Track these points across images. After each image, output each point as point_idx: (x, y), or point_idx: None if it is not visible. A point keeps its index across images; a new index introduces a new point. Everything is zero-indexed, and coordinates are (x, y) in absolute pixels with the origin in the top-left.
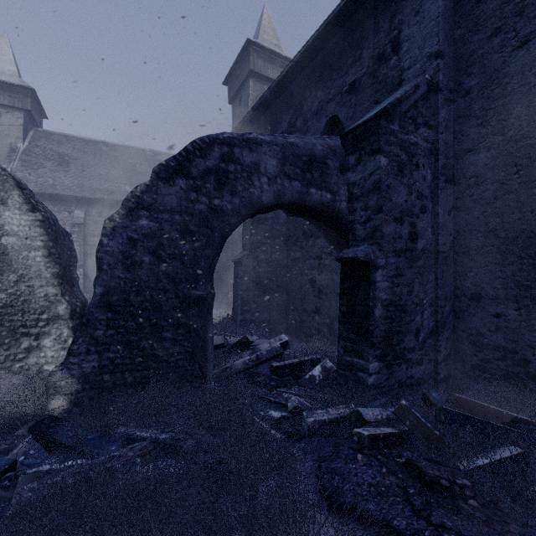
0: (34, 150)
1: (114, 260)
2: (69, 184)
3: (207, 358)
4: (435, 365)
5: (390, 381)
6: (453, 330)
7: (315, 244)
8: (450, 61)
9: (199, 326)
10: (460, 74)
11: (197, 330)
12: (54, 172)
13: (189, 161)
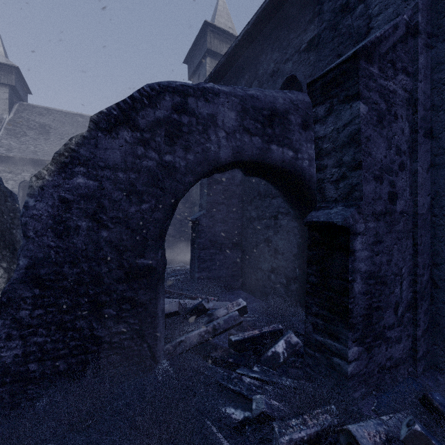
0: (18, 121)
1: (42, 226)
2: (48, 151)
3: (157, 335)
4: (414, 341)
5: (370, 366)
6: (431, 300)
7: (271, 205)
8: (428, 2)
9: (148, 299)
10: (440, 16)
11: (145, 304)
12: (36, 140)
13: (135, 110)
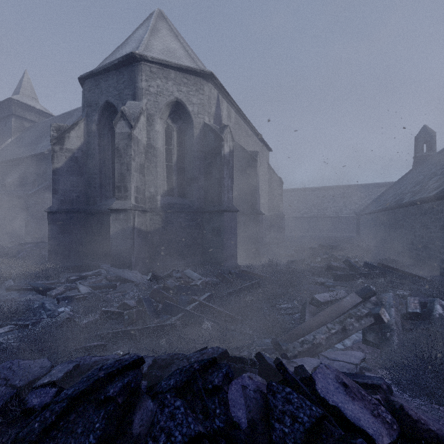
0: None
1: None
2: None
3: None
4: None
5: None
6: None
7: None
8: None
9: None
10: None
11: None
12: None
13: None
